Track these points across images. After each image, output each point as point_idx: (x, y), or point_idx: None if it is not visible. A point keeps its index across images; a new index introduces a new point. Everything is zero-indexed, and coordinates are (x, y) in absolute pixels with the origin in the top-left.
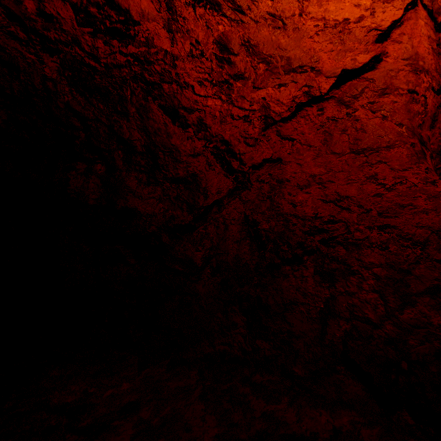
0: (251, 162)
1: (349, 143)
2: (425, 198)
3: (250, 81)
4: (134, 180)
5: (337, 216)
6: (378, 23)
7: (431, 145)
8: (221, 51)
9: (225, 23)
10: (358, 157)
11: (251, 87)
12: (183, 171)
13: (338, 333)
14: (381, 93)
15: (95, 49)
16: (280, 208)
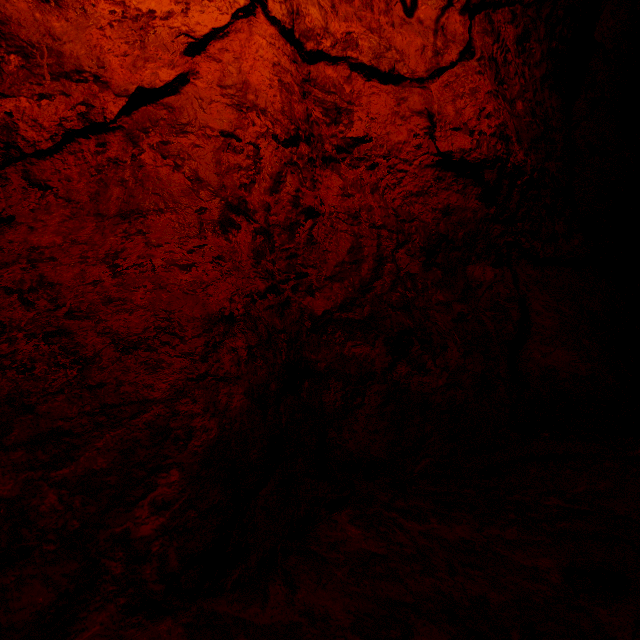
0: None
1: (122, 201)
2: (150, 288)
3: None
4: None
5: (2, 316)
6: (192, 26)
7: (273, 215)
8: None
9: None
10: (122, 223)
11: None
12: None
13: None
14: (180, 130)
15: None
16: None
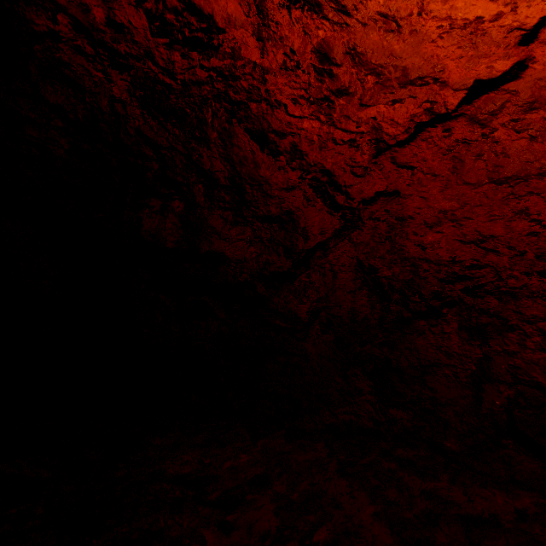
0: (361, 196)
1: (486, 171)
2: None
3: (356, 97)
4: (218, 219)
5: (482, 260)
6: (522, 20)
7: None
8: (321, 61)
9: (327, 27)
10: (500, 188)
11: (358, 104)
12: (276, 208)
13: (499, 400)
14: (527, 108)
15: (171, 63)
16: (405, 251)
